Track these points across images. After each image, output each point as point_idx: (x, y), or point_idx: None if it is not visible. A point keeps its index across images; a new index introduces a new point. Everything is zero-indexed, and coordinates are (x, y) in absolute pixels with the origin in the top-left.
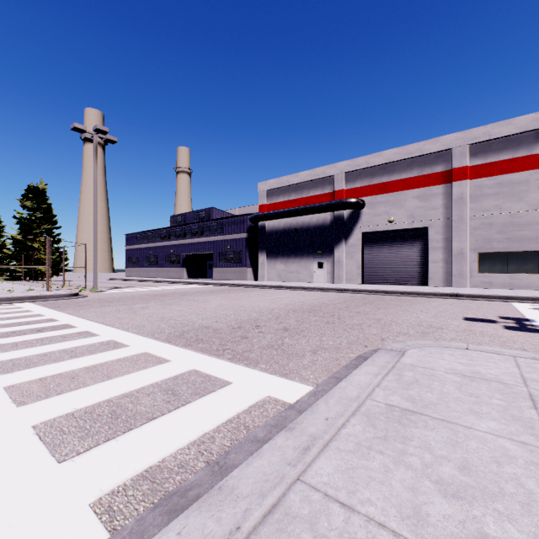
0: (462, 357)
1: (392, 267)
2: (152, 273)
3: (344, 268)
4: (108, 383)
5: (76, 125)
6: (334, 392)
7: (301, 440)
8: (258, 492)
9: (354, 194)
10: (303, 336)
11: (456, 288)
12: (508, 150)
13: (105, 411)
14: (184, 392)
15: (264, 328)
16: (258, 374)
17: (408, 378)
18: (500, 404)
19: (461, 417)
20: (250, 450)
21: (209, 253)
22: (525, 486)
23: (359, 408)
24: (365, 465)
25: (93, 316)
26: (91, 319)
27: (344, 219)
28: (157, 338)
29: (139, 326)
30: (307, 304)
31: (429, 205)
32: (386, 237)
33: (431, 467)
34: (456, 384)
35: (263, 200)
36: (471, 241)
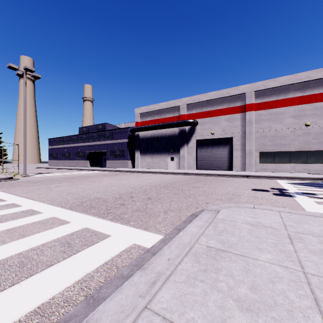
0: (251, 213)
1: (213, 160)
2: (66, 163)
3: (186, 160)
4: (21, 240)
5: (11, 65)
6: (175, 239)
7: (151, 277)
8: (115, 321)
9: (191, 117)
10: (160, 202)
11: (247, 172)
12: (274, 95)
13: (15, 262)
14: (77, 244)
15: (135, 198)
16: (128, 229)
17: (220, 228)
18: (273, 242)
19: (251, 252)
20: (117, 285)
21: (104, 151)
22: (289, 297)
23: (190, 250)
24: (191, 291)
25: (20, 192)
26: (18, 195)
27: (186, 131)
28: (63, 207)
29: (52, 199)
30: (164, 182)
31: (233, 124)
32: (209, 142)
33: (233, 289)
34: (248, 230)
35: (138, 119)
36: (255, 145)
